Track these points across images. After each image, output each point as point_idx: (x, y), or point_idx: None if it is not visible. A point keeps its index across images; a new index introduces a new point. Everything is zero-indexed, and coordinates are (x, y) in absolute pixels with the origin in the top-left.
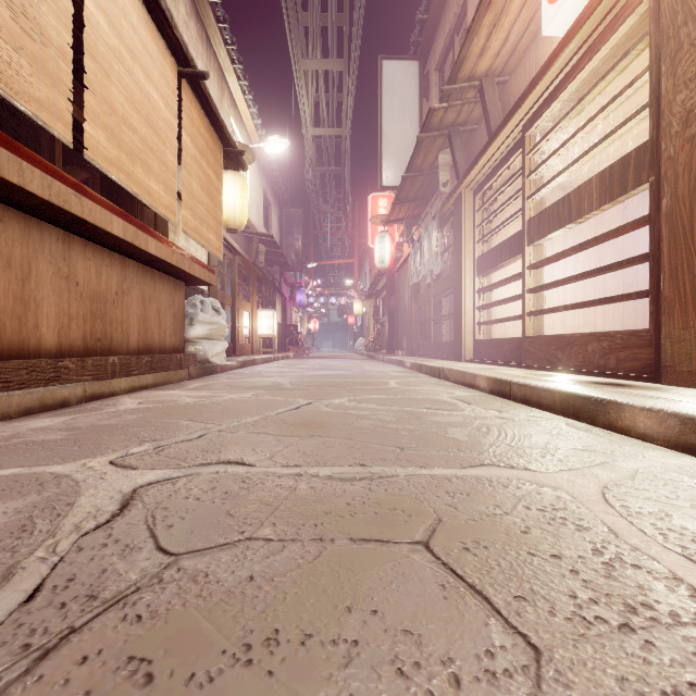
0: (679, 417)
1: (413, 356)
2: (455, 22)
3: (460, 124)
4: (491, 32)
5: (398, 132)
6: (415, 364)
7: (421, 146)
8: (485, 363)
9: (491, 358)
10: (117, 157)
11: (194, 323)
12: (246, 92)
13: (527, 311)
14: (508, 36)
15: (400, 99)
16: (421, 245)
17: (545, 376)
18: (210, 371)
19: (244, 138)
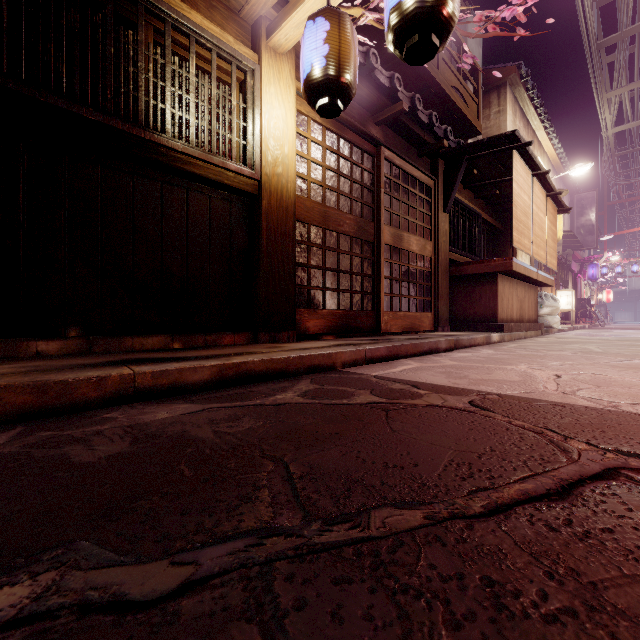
0: None
1: None
2: None
3: None
4: None
5: None
6: None
7: None
8: None
9: None
10: (536, 251)
11: (542, 307)
12: (550, 134)
13: None
14: None
15: None
16: None
17: None
18: (547, 332)
19: (544, 163)
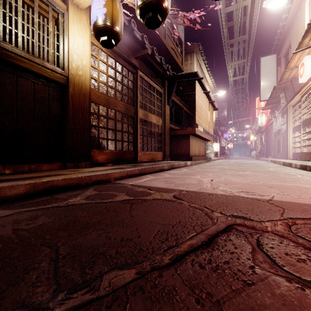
0: (295, 164)
1: (275, 158)
2: (288, 46)
3: (287, 86)
4: (290, 73)
5: (267, 81)
6: (270, 160)
7: (273, 92)
8: (293, 160)
9: (296, 158)
10: (205, 125)
11: (207, 150)
12: (210, 77)
13: (302, 145)
14: (296, 71)
15: (268, 69)
16: (276, 119)
17: (296, 161)
18: (209, 161)
19: (208, 89)
